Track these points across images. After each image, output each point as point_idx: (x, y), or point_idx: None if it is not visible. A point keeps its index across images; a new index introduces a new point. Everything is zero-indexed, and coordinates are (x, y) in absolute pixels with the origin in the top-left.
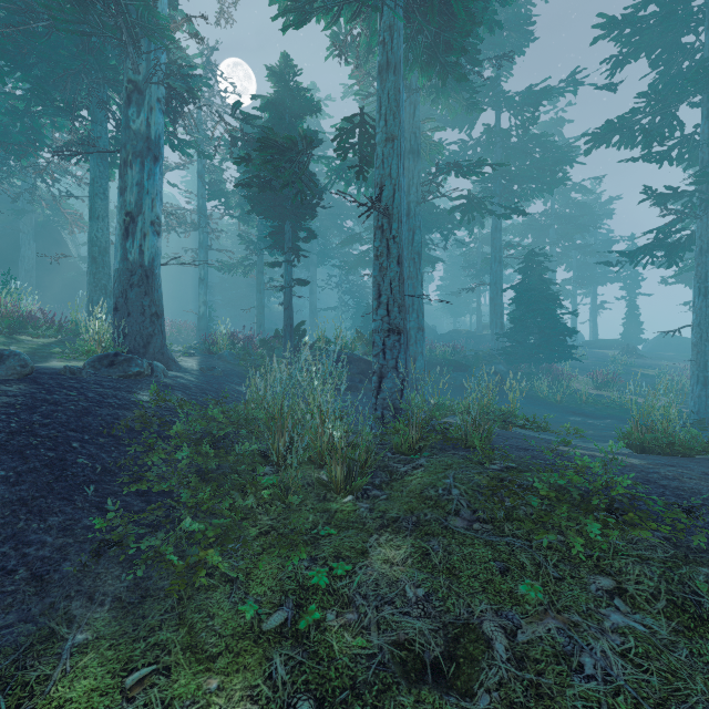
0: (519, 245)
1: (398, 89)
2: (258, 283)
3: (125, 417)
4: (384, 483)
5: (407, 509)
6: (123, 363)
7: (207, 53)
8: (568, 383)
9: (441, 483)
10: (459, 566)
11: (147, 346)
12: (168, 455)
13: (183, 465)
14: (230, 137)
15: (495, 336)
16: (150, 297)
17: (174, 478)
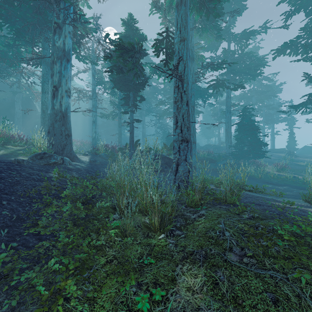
0: (239, 104)
1: (186, 13)
2: (119, 123)
3: (40, 185)
4: (182, 226)
5: (198, 245)
6: (47, 158)
7: (96, 20)
8: (263, 169)
9: (217, 227)
10: (241, 296)
11: (63, 150)
12: (59, 208)
13: (66, 215)
14: (104, 52)
15: (228, 146)
16: (64, 126)
17: (56, 224)
